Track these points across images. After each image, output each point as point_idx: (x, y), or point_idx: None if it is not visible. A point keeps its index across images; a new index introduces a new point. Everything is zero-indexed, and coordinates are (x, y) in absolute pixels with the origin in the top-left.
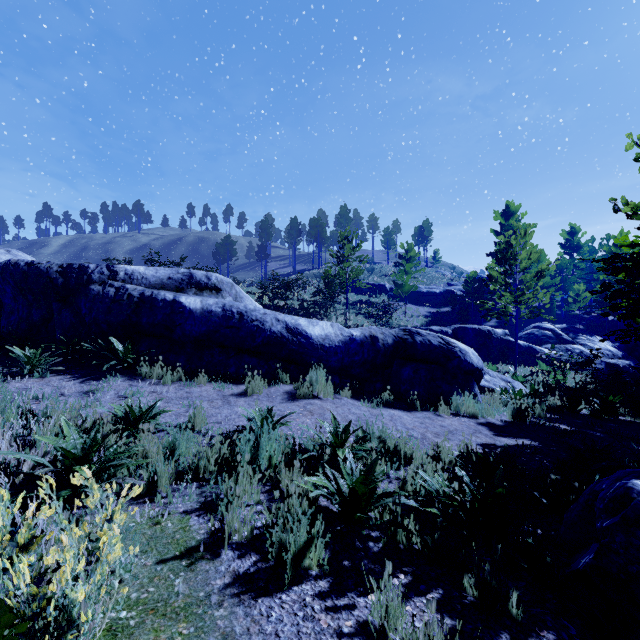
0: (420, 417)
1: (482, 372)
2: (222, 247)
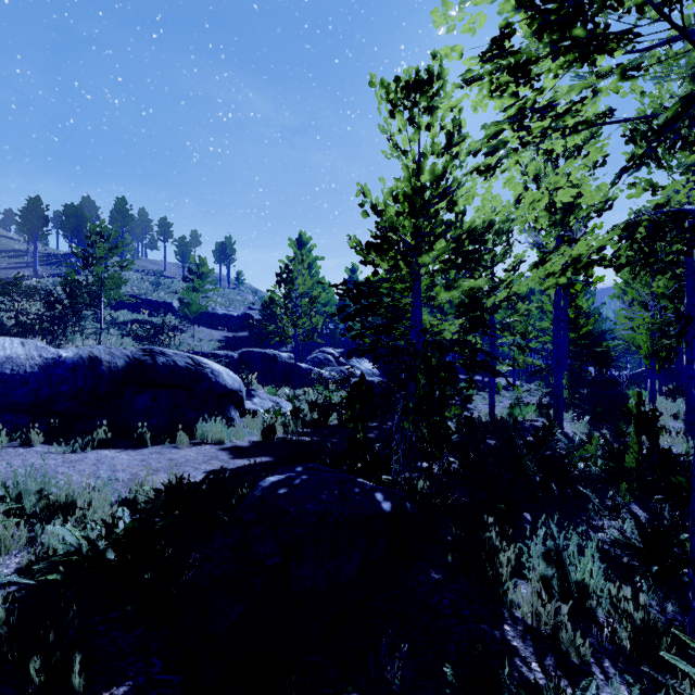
0: (146, 453)
1: (240, 394)
2: None
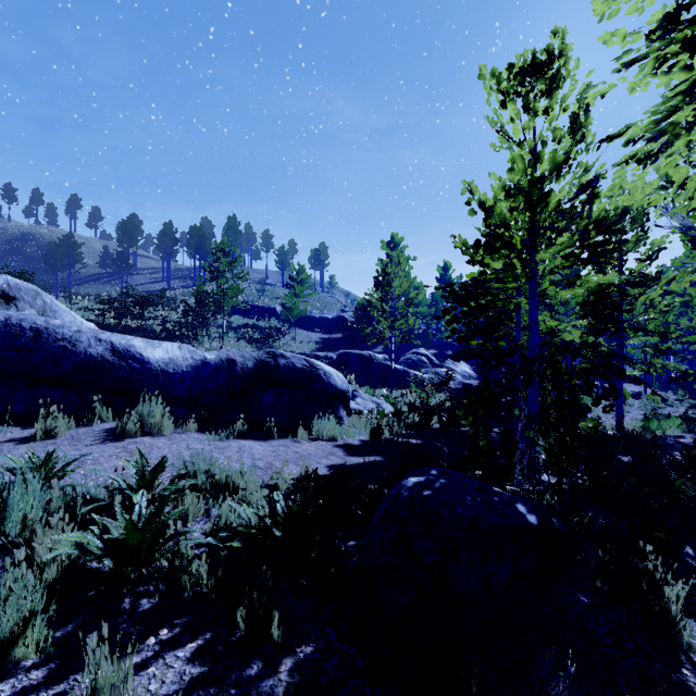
0: (275, 445)
1: (348, 394)
2: (59, 249)
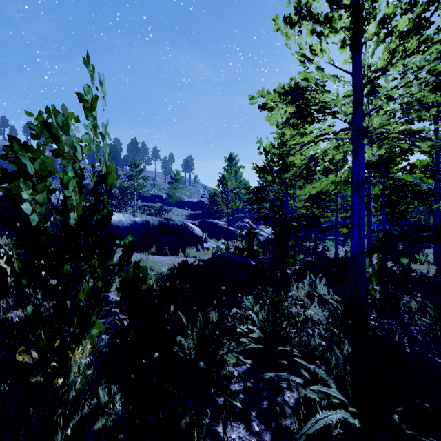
0: (169, 258)
1: (202, 238)
2: None
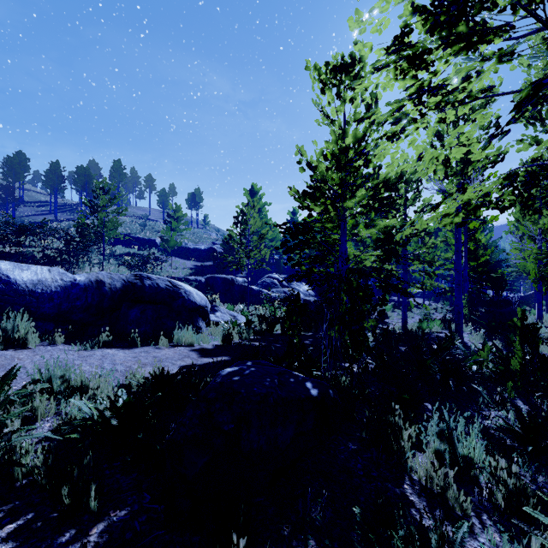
0: (137, 352)
1: (206, 309)
2: None
